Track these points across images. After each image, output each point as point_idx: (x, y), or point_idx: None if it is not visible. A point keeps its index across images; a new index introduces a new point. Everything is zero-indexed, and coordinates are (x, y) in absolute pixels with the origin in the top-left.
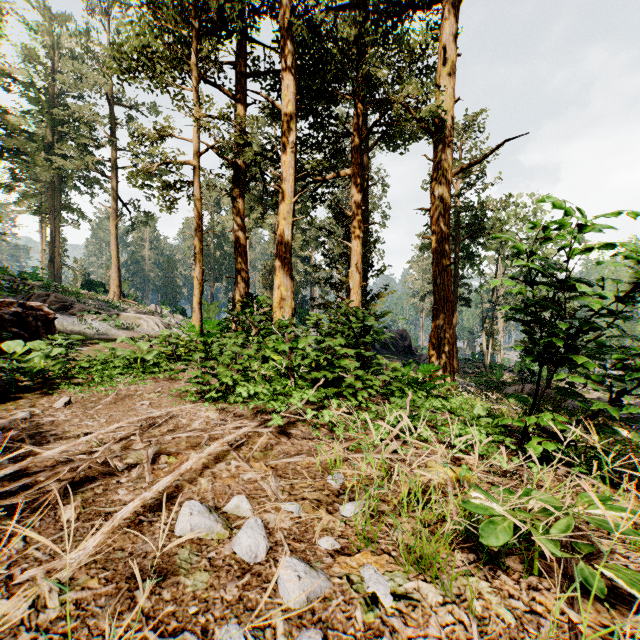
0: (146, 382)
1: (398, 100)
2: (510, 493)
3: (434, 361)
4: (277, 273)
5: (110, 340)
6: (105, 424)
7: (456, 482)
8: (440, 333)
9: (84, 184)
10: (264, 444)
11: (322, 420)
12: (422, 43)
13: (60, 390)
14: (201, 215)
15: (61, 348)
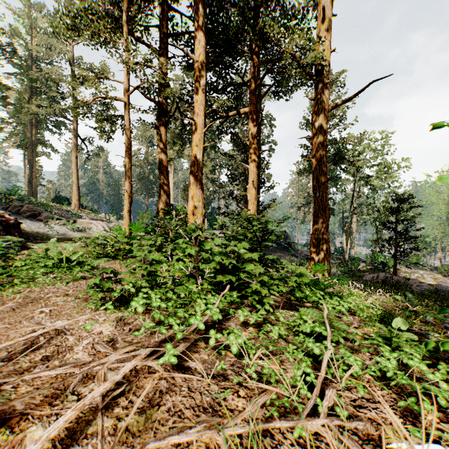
0: (62, 283)
1: (287, 50)
2: None
3: (314, 257)
4: (191, 188)
5: (65, 240)
6: None
7: None
8: (319, 235)
9: (54, 126)
10: (151, 391)
11: (228, 343)
12: (305, 6)
13: None
14: (130, 141)
15: None
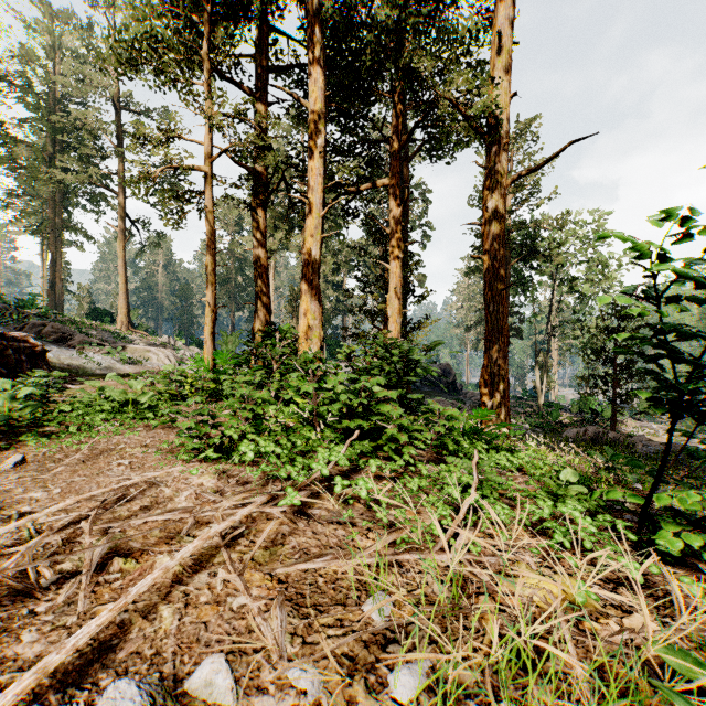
0: (134, 432)
1: (445, 95)
2: (697, 666)
3: (486, 401)
4: (303, 298)
5: None
6: (57, 497)
7: (567, 607)
8: (493, 368)
9: (89, 201)
10: (272, 534)
11: (356, 492)
12: (472, 29)
13: (22, 443)
14: (214, 230)
15: (32, 388)
